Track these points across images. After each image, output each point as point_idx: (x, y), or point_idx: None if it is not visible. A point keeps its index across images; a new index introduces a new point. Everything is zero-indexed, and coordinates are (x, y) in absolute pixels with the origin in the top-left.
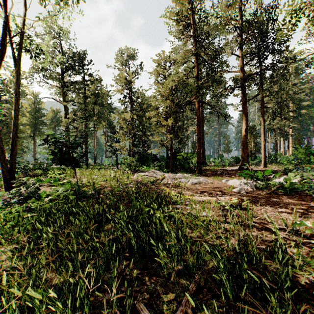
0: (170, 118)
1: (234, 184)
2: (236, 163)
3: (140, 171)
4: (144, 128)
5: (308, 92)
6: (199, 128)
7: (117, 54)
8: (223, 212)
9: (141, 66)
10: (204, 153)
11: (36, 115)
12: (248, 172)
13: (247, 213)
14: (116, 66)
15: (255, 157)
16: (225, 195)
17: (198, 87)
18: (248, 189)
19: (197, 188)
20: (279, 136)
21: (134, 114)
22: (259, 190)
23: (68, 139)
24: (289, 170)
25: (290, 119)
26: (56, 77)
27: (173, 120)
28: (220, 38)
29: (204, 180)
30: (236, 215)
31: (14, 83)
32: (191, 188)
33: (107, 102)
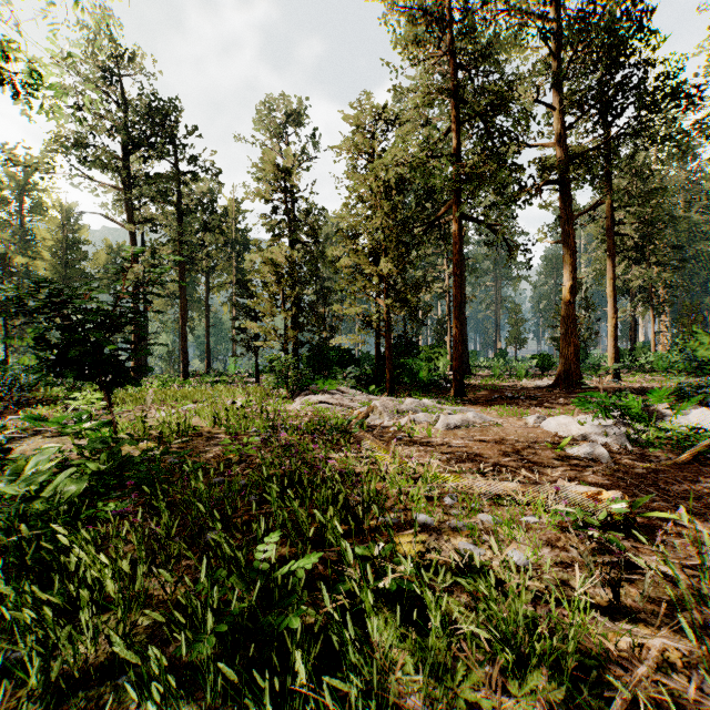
0: (386, 257)
1: (563, 429)
2: (543, 370)
3: (310, 391)
4: (324, 287)
5: (705, 204)
6: (458, 283)
7: (260, 110)
8: (596, 558)
9: (314, 141)
10: (465, 347)
11: (67, 257)
12: (604, 397)
13: (699, 572)
14: (256, 139)
15: (584, 356)
16: (556, 468)
17: (456, 181)
18: (608, 447)
19: (464, 443)
20: (644, 306)
21: (298, 250)
22: (642, 449)
23: (144, 313)
24: (692, 389)
25: (669, 265)
26: (109, 163)
27: (393, 263)
28: (503, 71)
29: (478, 418)
30: (633, 562)
31: (18, 182)
32: (447, 443)
33: (237, 227)
